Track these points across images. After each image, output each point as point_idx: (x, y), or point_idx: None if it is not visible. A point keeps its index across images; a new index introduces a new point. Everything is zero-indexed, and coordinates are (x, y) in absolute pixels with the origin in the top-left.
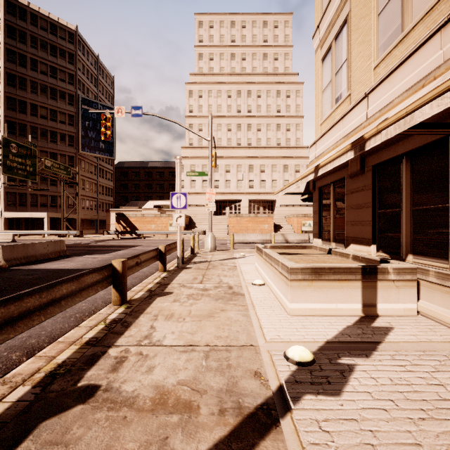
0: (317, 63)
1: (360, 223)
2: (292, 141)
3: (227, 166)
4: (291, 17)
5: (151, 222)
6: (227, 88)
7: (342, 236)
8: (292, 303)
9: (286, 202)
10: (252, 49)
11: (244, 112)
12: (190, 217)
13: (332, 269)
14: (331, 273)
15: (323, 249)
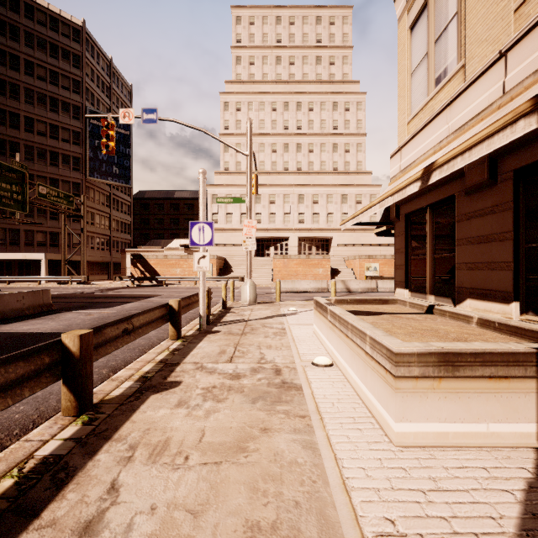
0: (402, 35)
1: (486, 267)
2: (352, 165)
3: (271, 196)
4: (351, 11)
5: (176, 265)
6: (271, 100)
7: (449, 286)
8: (400, 422)
9: (345, 240)
10: (303, 51)
11: (292, 128)
12: (226, 259)
13: (480, 356)
14: (477, 364)
15: (417, 306)
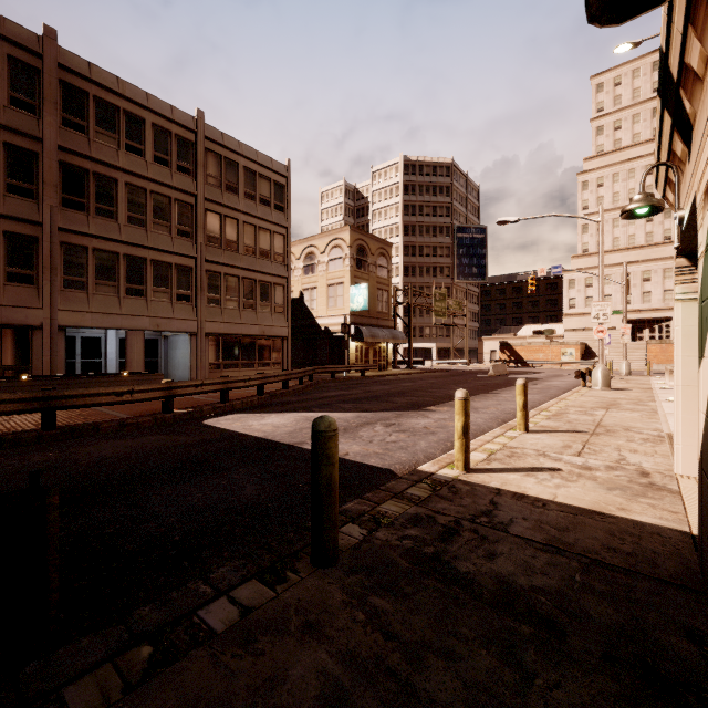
0: None
1: None
2: None
3: (645, 273)
4: None
5: (539, 351)
6: (645, 163)
7: None
8: (670, 382)
9: None
10: None
11: None
12: (586, 345)
13: None
14: None
15: None
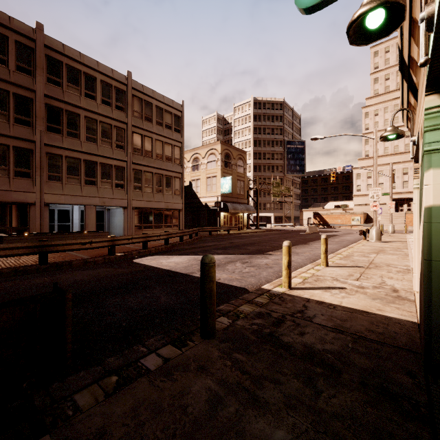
0: None
1: None
2: None
3: (404, 169)
4: None
5: (337, 218)
6: None
7: None
8: None
9: None
10: None
11: None
12: (367, 214)
13: None
14: None
15: None
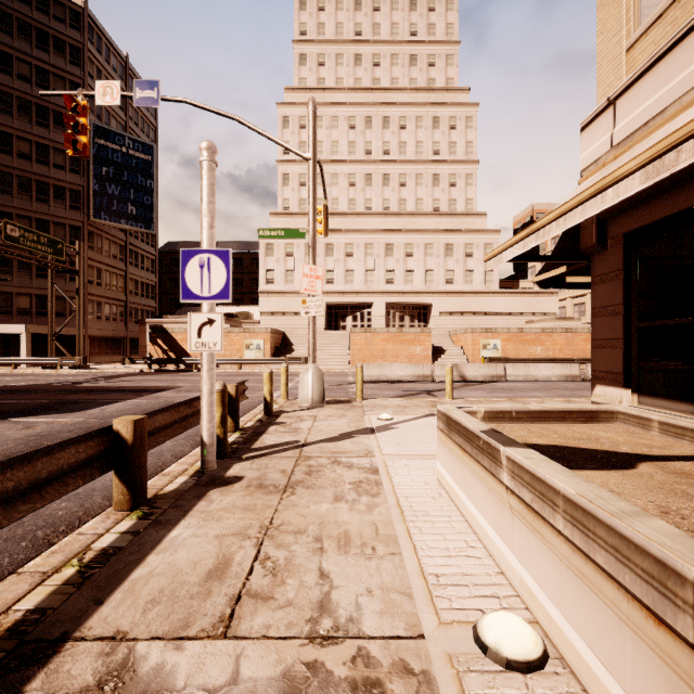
0: None
1: None
2: (459, 204)
3: (348, 247)
4: None
5: None
6: (348, 113)
7: None
8: None
9: (450, 307)
10: (391, 47)
11: (377, 153)
12: (285, 334)
13: None
14: None
15: (693, 435)
